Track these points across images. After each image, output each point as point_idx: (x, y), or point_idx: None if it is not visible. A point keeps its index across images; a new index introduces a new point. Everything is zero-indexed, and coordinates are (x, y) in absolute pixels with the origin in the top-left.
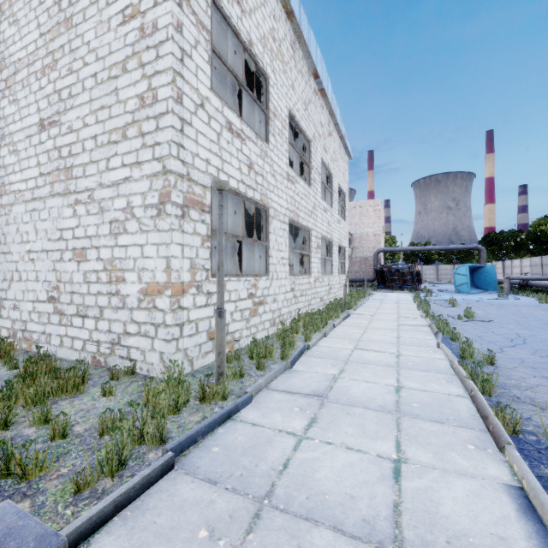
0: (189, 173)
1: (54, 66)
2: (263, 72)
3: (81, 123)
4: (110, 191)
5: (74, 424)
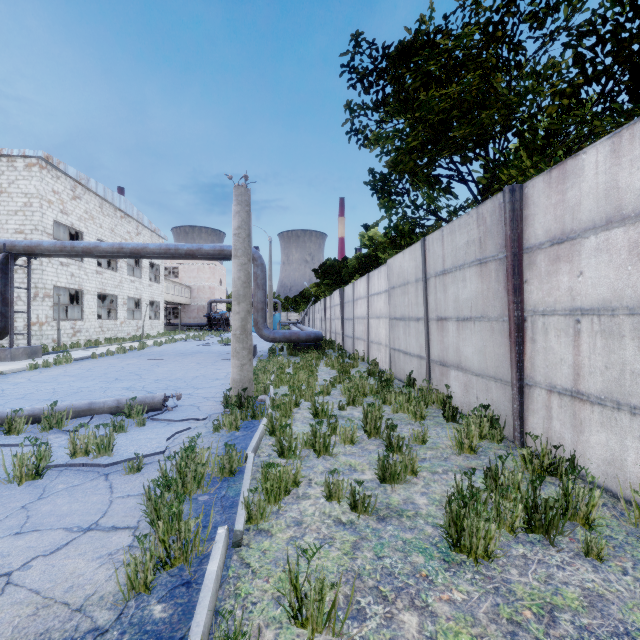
0: (45, 286)
1: None
2: (80, 231)
3: None
4: None
5: None
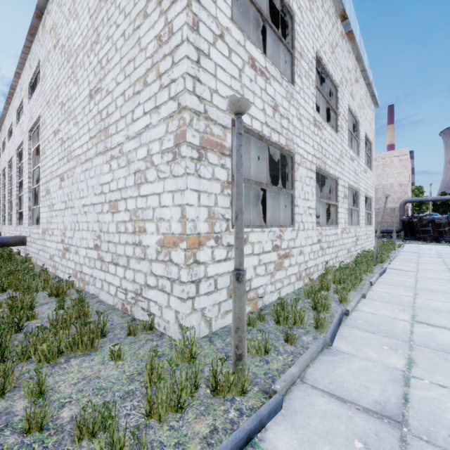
0: (207, 111)
1: (97, 40)
2: (288, 8)
3: (114, 83)
4: (134, 142)
5: (65, 402)
